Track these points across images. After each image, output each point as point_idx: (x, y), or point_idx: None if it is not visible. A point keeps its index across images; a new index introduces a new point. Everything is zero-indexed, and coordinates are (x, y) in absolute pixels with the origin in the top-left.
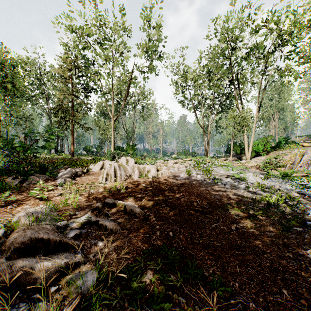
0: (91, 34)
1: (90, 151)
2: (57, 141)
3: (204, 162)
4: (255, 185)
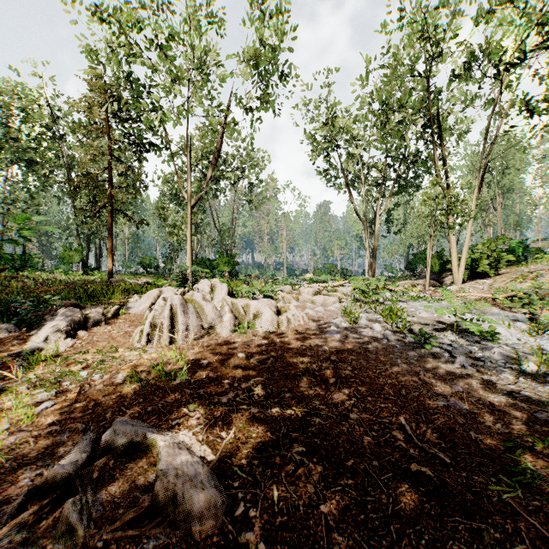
0: (142, 29)
1: (152, 268)
2: (87, 248)
3: (379, 291)
4: (526, 353)
